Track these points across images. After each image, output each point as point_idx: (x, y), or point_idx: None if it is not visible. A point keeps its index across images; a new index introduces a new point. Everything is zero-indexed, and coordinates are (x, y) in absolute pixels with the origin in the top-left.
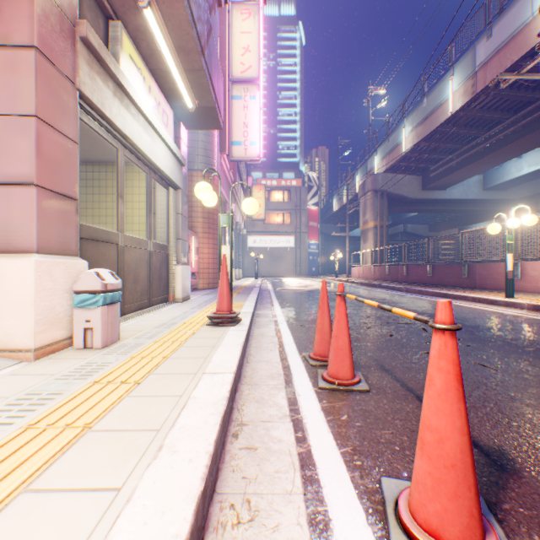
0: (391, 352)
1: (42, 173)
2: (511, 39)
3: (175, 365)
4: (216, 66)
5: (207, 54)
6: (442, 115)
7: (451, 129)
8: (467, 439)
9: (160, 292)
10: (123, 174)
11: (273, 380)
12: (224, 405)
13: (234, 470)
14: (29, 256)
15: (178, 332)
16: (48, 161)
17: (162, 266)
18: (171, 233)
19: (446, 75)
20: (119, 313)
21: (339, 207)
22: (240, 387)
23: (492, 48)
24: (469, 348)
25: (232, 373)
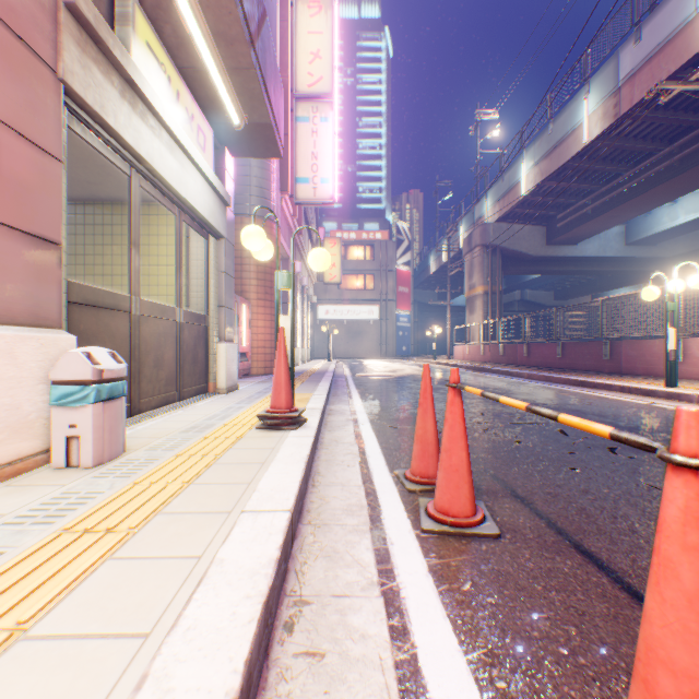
0: (523, 468)
1: None
2: (668, 42)
3: (199, 497)
4: (273, 67)
5: (260, 47)
6: (574, 145)
7: (586, 164)
8: None
9: (195, 380)
10: (138, 212)
11: (352, 516)
12: (268, 577)
13: None
14: None
15: (213, 439)
16: (9, 183)
17: (198, 343)
18: (211, 298)
19: (580, 92)
20: (123, 413)
21: (437, 268)
22: (300, 530)
23: (641, 55)
24: (634, 462)
25: (287, 511)
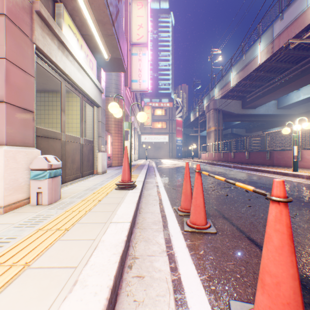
0: (228, 206)
1: (9, 94)
2: (295, 20)
3: (92, 217)
4: (122, 33)
5: (116, 25)
6: (254, 65)
7: (259, 73)
8: (298, 283)
9: (88, 168)
10: (65, 97)
11: (156, 225)
12: (122, 247)
13: (128, 294)
14: (0, 147)
15: (97, 193)
16: (13, 87)
17: (89, 153)
18: (95, 133)
19: (256, 42)
20: (60, 182)
21: (194, 119)
22: (134, 231)
23: (283, 26)
24: None
25: (129, 222)
